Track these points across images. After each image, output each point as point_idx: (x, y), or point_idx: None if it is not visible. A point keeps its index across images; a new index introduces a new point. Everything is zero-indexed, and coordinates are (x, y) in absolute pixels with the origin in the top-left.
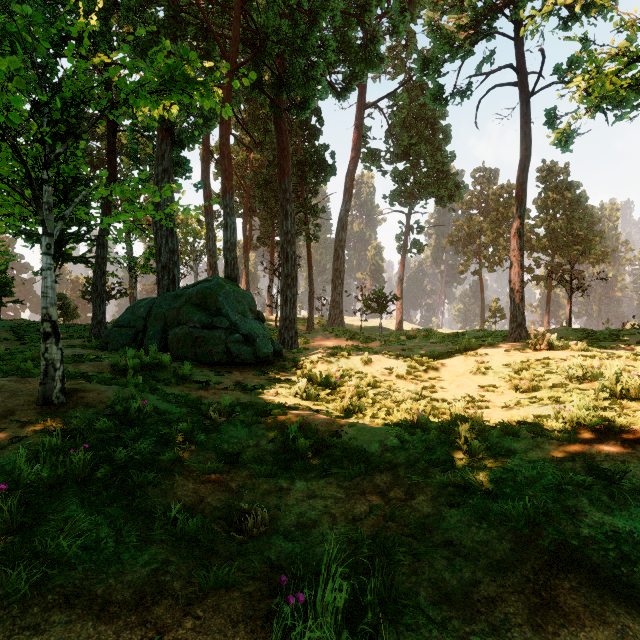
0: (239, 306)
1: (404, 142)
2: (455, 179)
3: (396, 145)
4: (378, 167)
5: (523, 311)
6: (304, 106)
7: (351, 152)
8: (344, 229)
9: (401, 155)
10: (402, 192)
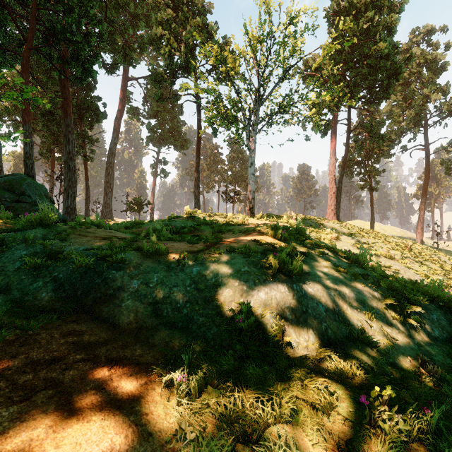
0: (37, 192)
1: (154, 108)
2: (185, 137)
3: (149, 108)
4: (138, 119)
5: (199, 205)
6: (82, 79)
7: (118, 106)
8: (113, 155)
9: (153, 115)
10: (154, 138)
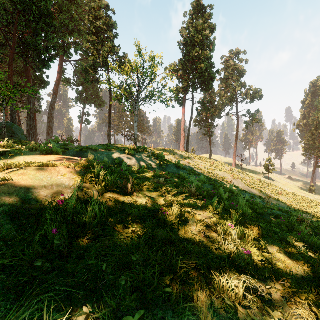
0: (20, 132)
1: (81, 80)
2: (102, 99)
3: (78, 80)
4: (70, 86)
5: (110, 142)
6: (41, 68)
7: (57, 77)
8: (53, 109)
9: (80, 84)
10: (81, 98)
